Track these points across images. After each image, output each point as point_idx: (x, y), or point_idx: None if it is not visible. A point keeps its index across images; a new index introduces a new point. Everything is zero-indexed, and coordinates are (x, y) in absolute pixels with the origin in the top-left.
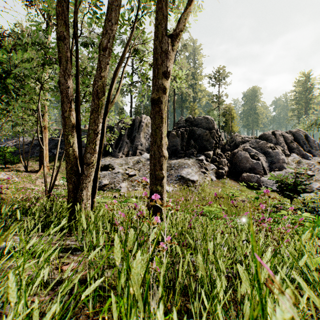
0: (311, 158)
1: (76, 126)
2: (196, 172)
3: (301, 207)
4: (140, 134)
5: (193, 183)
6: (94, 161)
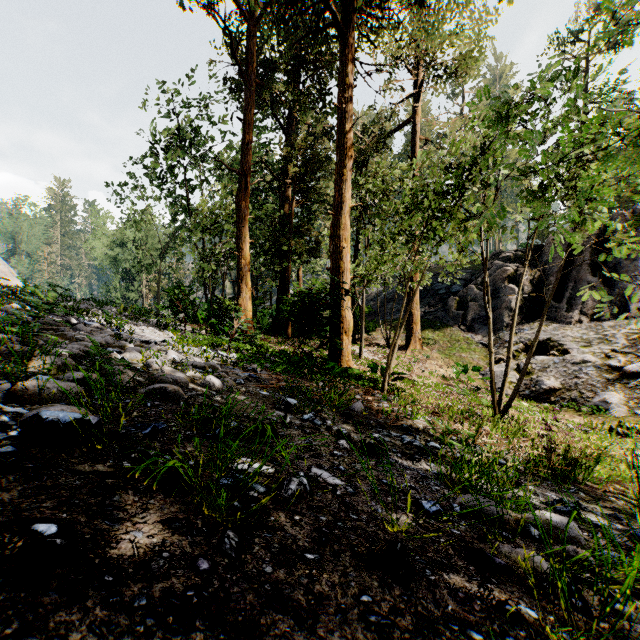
0: None
1: None
2: None
3: None
4: (637, 259)
5: None
6: None
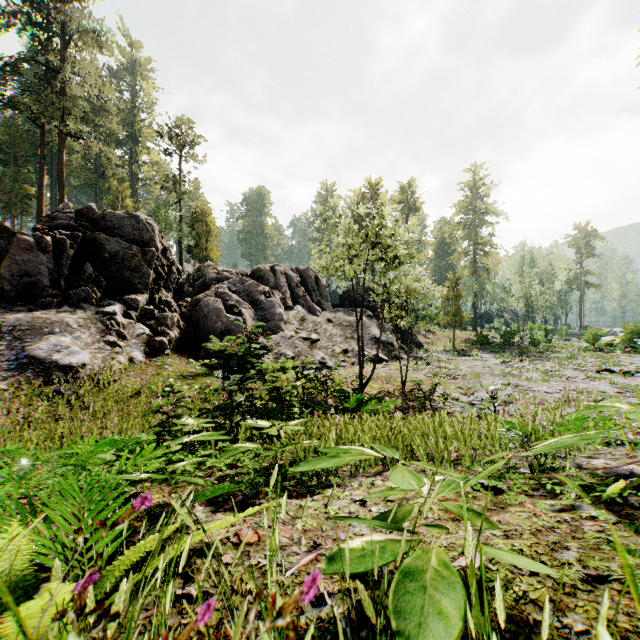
0: (320, 314)
1: None
2: (88, 343)
3: (221, 404)
4: None
5: (69, 372)
6: None
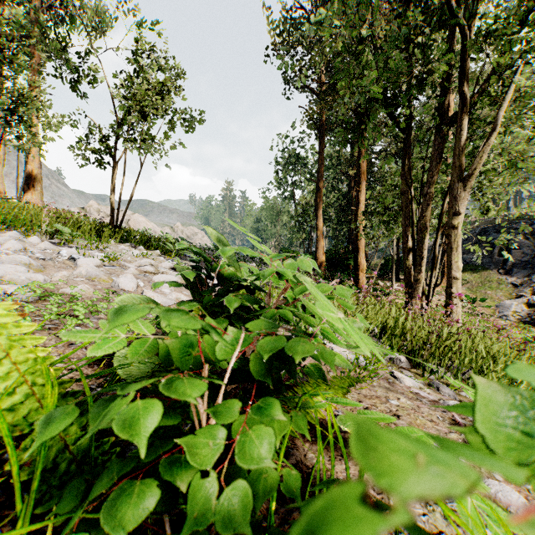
0: None
1: (413, 252)
2: None
3: None
4: None
5: None
6: (420, 278)
